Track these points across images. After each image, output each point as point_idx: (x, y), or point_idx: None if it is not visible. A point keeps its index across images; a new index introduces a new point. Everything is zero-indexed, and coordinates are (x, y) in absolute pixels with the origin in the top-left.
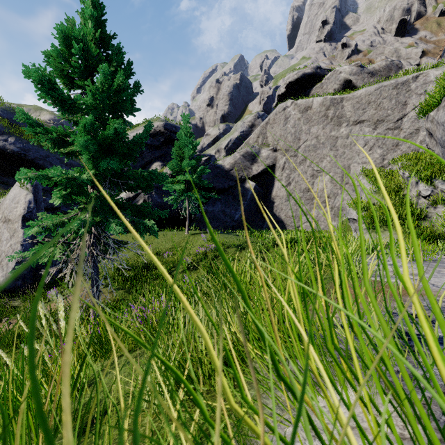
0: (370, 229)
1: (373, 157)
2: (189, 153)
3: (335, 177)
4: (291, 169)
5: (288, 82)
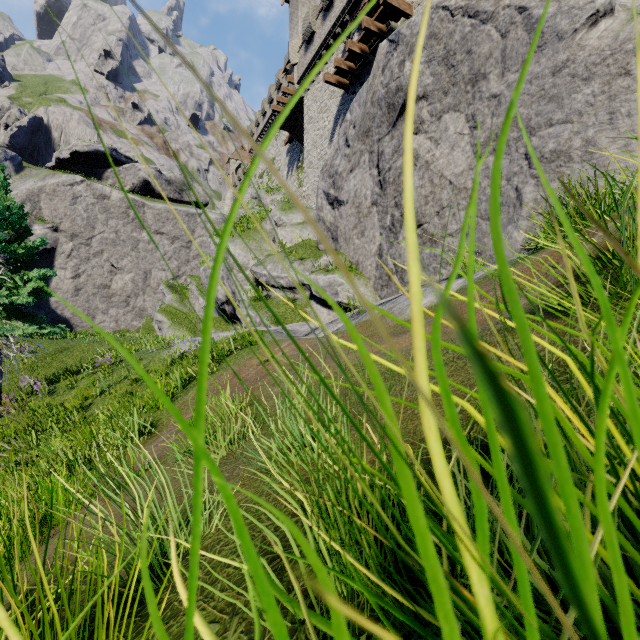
0: (172, 328)
1: (172, 267)
2: None
3: (137, 278)
4: (82, 259)
5: (75, 149)
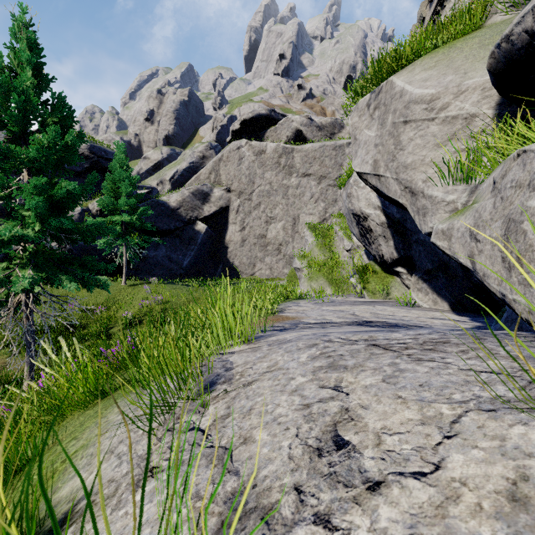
0: (308, 278)
1: (318, 209)
2: (127, 189)
3: (287, 225)
4: (246, 213)
5: (242, 119)
